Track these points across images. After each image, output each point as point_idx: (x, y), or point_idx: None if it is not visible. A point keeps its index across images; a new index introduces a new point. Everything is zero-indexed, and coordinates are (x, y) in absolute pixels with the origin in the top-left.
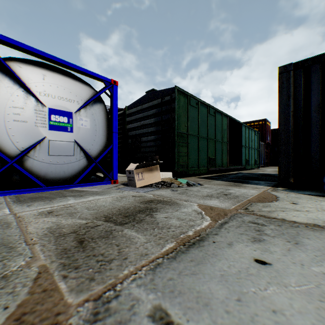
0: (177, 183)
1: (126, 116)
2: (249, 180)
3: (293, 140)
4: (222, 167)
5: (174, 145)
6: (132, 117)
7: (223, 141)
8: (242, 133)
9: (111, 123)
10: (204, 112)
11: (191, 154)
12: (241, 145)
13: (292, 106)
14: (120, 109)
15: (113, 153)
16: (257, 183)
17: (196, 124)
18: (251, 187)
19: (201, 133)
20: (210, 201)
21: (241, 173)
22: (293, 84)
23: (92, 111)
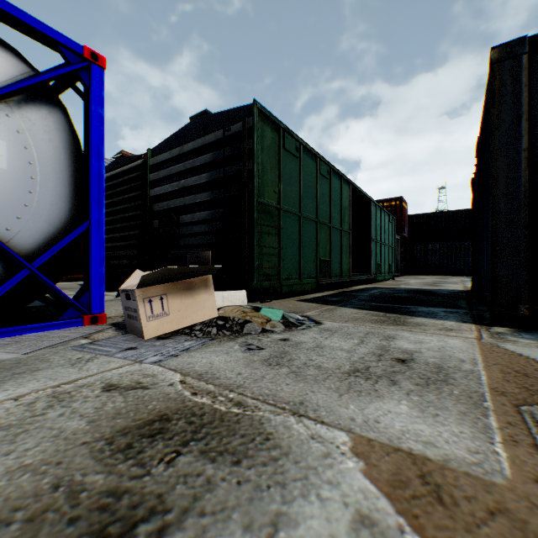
0: (260, 316)
1: (148, 170)
2: (406, 305)
3: (526, 216)
4: (341, 277)
5: (251, 231)
6: (161, 172)
7: (342, 229)
8: (371, 217)
9: (87, 165)
10: (310, 170)
11: (287, 251)
12: (371, 239)
13: (526, 138)
14: (137, 157)
15: (91, 243)
16: (432, 313)
17: (296, 191)
18: (433, 325)
19: (306, 209)
20: (384, 406)
21: (374, 288)
22: (528, 86)
23: (18, 122)
